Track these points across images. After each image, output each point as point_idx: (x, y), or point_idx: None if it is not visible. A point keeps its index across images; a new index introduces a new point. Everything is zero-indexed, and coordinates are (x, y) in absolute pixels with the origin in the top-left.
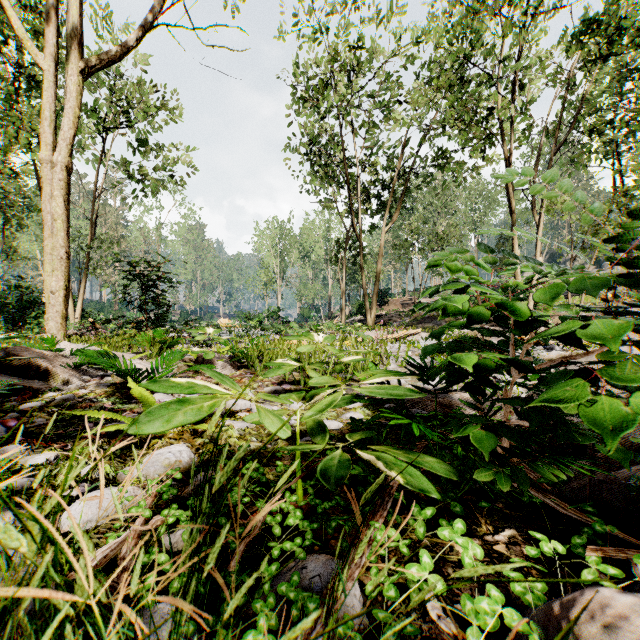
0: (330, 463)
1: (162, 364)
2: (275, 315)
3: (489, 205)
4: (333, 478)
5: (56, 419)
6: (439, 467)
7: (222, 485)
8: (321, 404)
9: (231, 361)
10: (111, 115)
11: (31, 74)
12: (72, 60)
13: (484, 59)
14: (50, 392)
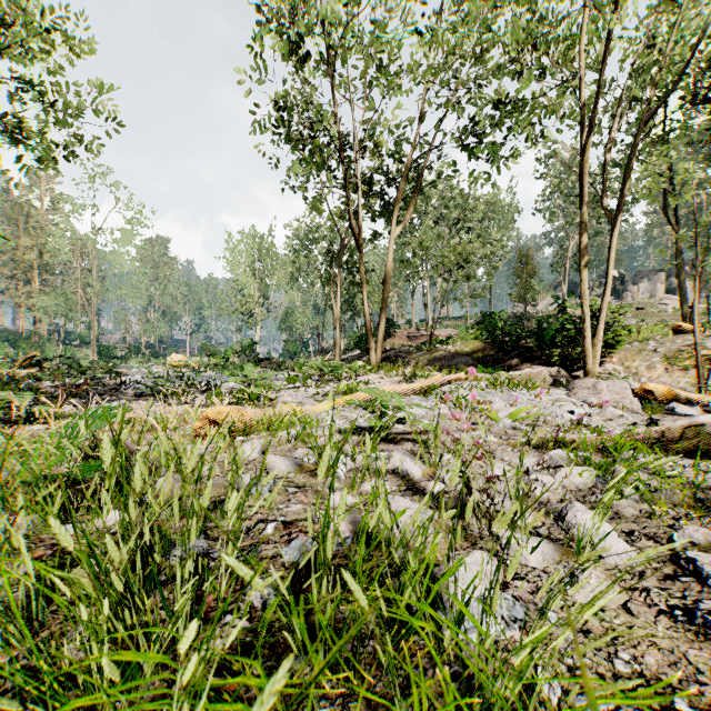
0: None
1: None
2: (249, 350)
3: (505, 224)
4: None
5: None
6: None
7: None
8: None
9: None
10: None
11: None
12: None
13: None
14: None
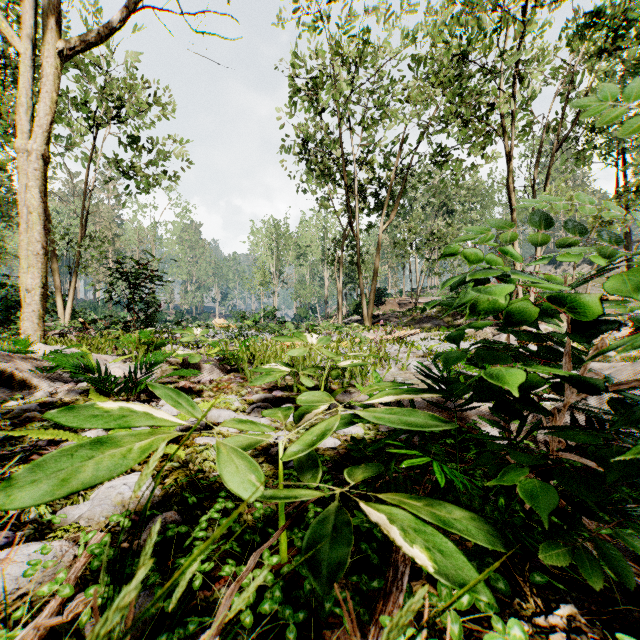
0: (322, 530)
1: (141, 369)
2: (271, 315)
3: (486, 205)
4: (325, 566)
5: (6, 435)
6: (476, 528)
7: (185, 533)
8: (311, 434)
9: (220, 364)
10: (102, 110)
11: (17, 65)
12: (49, 40)
13: (485, 52)
14: (12, 401)
